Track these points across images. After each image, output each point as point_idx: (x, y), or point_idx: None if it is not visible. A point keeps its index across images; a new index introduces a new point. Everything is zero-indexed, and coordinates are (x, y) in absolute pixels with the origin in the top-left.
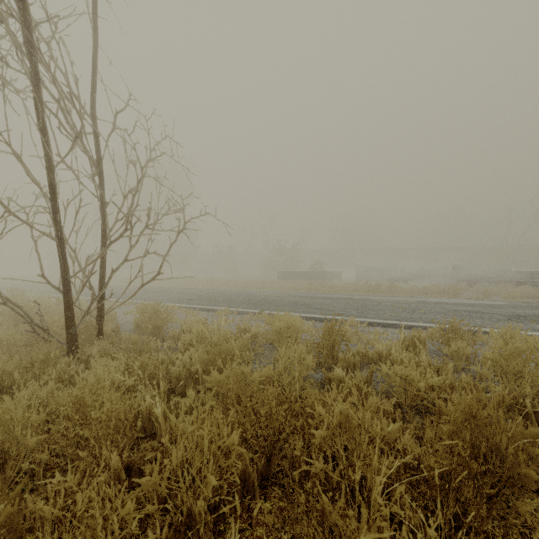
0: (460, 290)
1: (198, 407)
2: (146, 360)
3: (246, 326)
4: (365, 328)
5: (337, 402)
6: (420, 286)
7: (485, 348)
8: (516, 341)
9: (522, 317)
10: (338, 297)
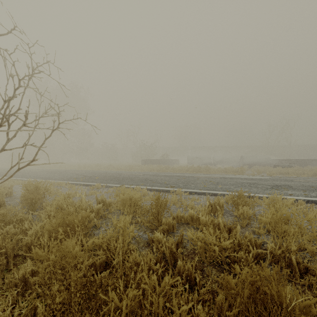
0: (244, 170)
1: (29, 278)
2: None
3: (103, 197)
4: (187, 196)
5: (151, 265)
6: (223, 168)
7: (259, 208)
8: (280, 205)
9: (279, 186)
10: (174, 175)
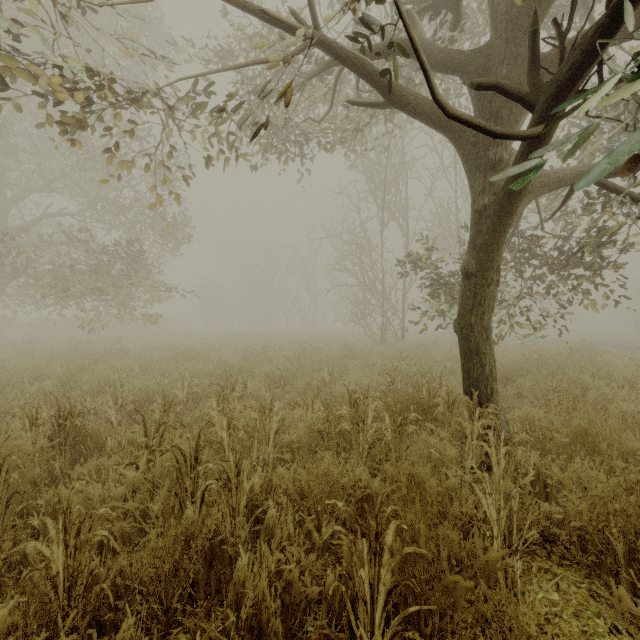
0: None
1: None
2: (498, 347)
3: (546, 346)
4: None
5: None
6: None
7: None
8: None
9: None
10: None
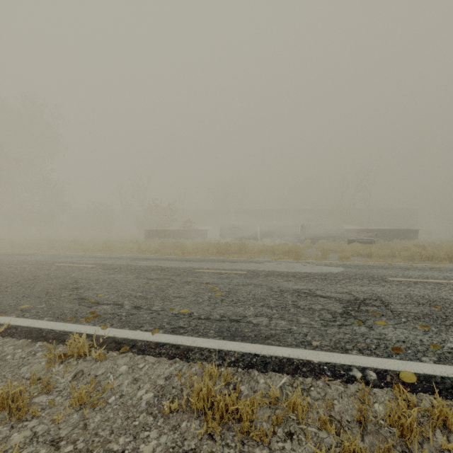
0: (301, 251)
1: None
2: None
3: None
4: (95, 363)
5: None
6: (272, 244)
7: None
8: None
9: (362, 303)
10: (157, 267)
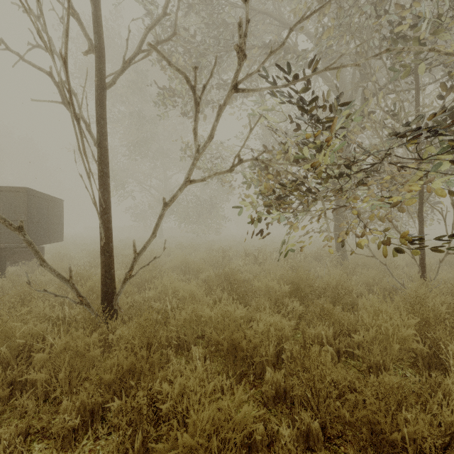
0: None
1: None
2: None
3: None
4: None
5: None
6: None
7: None
8: None
9: None
10: None
